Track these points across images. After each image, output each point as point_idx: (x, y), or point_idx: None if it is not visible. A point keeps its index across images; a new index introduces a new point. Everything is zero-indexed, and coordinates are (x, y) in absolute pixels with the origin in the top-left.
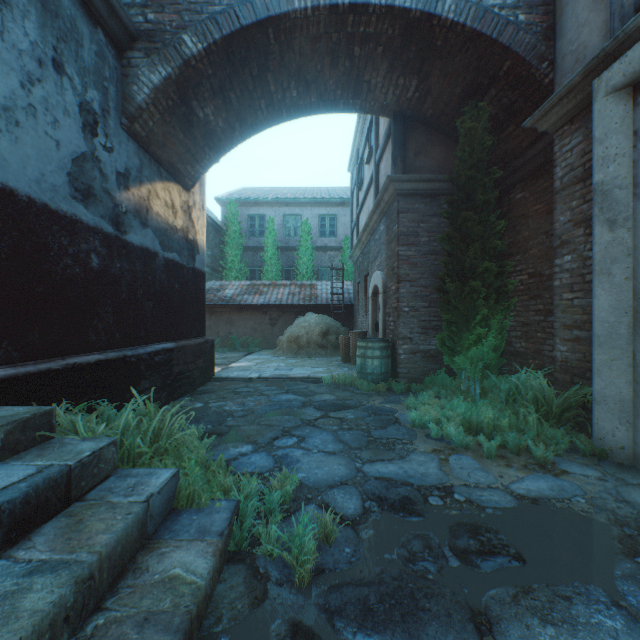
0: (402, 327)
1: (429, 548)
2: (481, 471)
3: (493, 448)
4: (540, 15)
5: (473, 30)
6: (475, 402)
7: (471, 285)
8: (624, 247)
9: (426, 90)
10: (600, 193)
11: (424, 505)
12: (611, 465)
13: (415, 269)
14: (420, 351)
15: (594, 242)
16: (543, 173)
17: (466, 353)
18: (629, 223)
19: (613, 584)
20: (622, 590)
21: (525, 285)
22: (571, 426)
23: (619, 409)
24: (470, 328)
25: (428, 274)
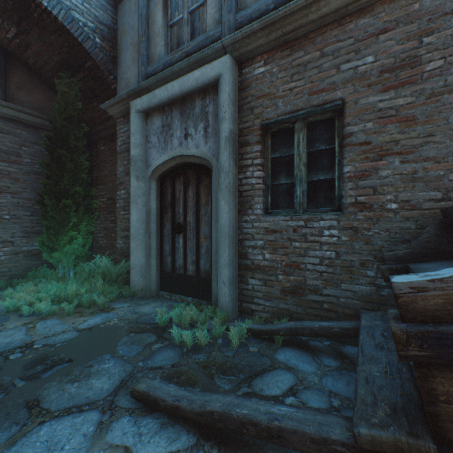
0: (3, 232)
1: (1, 386)
2: (61, 325)
3: (72, 308)
4: (110, 46)
5: (64, 26)
6: (67, 282)
7: (65, 202)
8: (143, 190)
9: (27, 42)
10: (134, 161)
11: (5, 362)
12: (137, 298)
13: (18, 184)
14: (23, 252)
15: (131, 186)
16: (115, 139)
17: (63, 249)
18: (145, 179)
19: (116, 349)
20: (119, 350)
21: (106, 204)
22: (125, 284)
23: (141, 270)
24: (65, 232)
25: (32, 189)
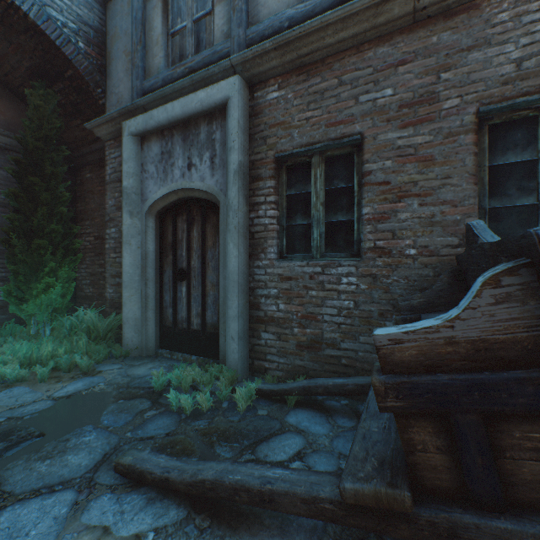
0: None
1: None
2: (31, 393)
3: (47, 372)
4: (97, 53)
5: (38, 25)
6: (41, 341)
7: (39, 241)
8: (138, 229)
9: None
10: (126, 194)
11: None
12: (130, 359)
13: None
14: None
15: (124, 223)
16: (105, 165)
17: (36, 301)
18: (140, 216)
19: (100, 419)
20: (103, 419)
21: (93, 245)
22: (116, 342)
23: (136, 324)
24: (39, 278)
25: None
